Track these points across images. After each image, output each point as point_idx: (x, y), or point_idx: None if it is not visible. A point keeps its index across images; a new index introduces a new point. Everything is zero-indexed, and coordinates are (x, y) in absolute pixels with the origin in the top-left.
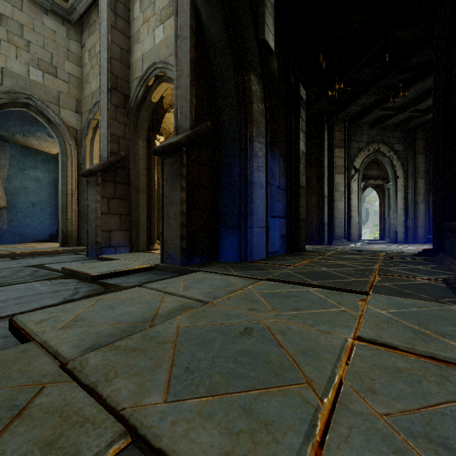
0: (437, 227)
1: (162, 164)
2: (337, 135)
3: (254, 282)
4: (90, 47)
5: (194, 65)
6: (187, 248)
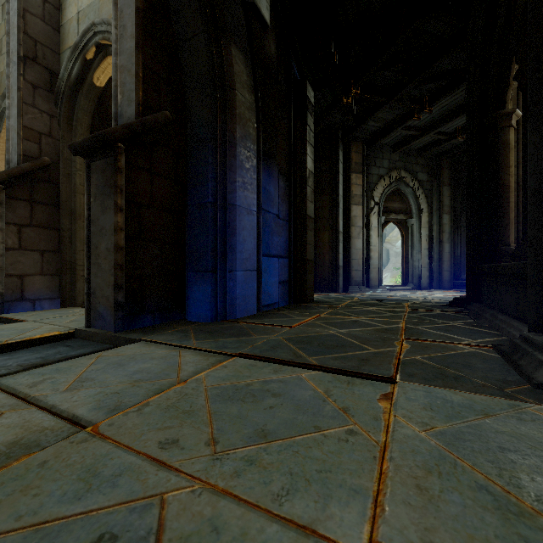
0: (471, 270)
1: (87, 169)
2: (354, 157)
3: (215, 362)
4: (4, 0)
5: (142, 18)
6: (127, 302)
